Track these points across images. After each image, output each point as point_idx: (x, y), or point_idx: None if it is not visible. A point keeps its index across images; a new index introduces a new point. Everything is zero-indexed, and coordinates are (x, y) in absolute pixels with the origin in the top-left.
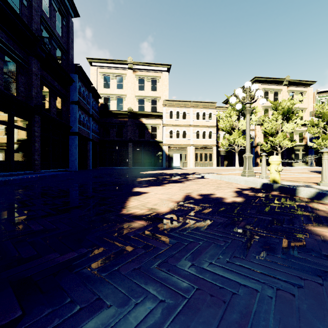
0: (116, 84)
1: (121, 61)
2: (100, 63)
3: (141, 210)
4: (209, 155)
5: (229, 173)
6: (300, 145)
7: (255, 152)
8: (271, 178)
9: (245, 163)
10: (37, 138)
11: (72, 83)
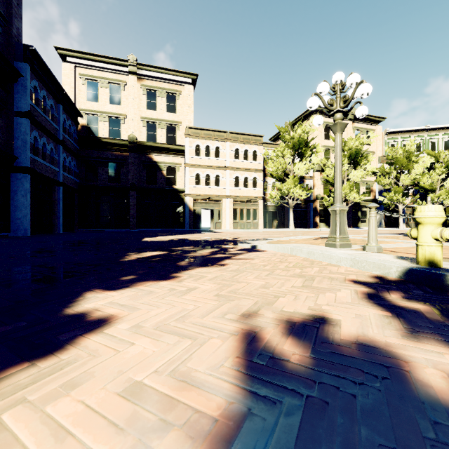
0: (108, 96)
1: (117, 59)
2: (81, 59)
3: None
4: (253, 212)
5: (291, 239)
6: (367, 200)
7: (314, 209)
8: (424, 255)
9: (334, 223)
10: None
11: (16, 79)
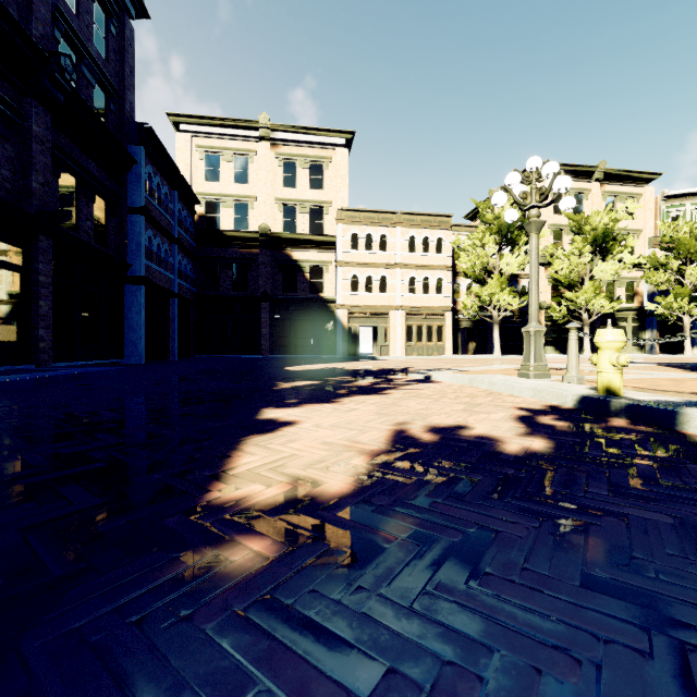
0: (233, 172)
1: (244, 122)
2: (198, 125)
3: (268, 489)
4: (437, 330)
5: (485, 369)
6: (628, 309)
7: None
8: (602, 382)
9: (528, 347)
10: (43, 289)
11: (130, 167)
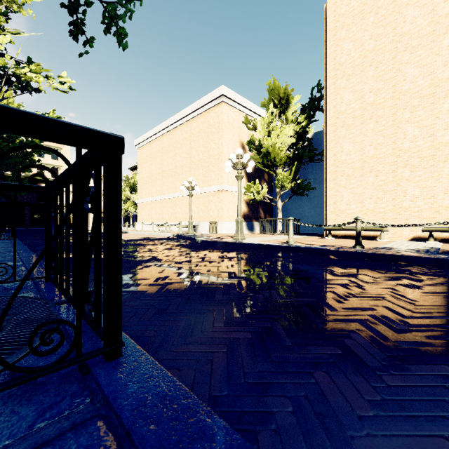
0: None
1: None
2: None
3: None
4: None
5: None
6: None
7: None
8: None
9: None
10: None
11: None
